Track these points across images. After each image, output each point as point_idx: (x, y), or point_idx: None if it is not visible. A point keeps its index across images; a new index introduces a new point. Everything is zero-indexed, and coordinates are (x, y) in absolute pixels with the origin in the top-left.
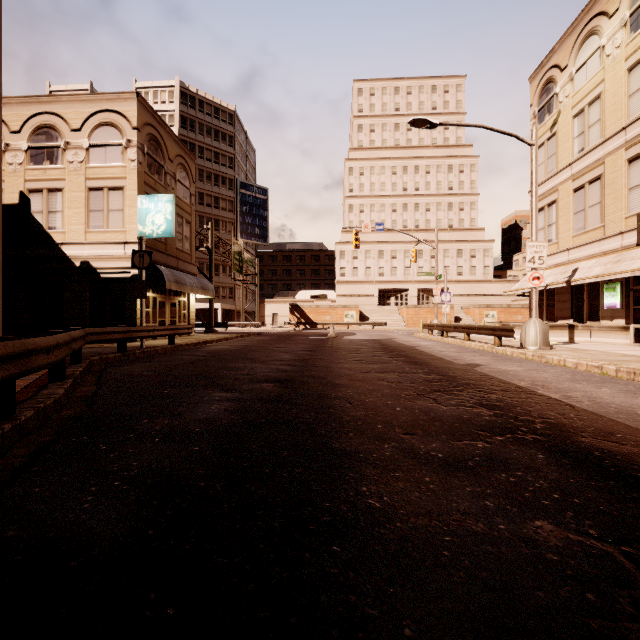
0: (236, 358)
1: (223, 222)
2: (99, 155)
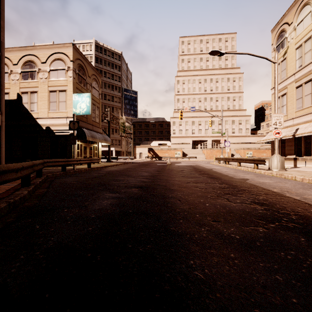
0: (120, 174)
1: (115, 108)
2: (54, 74)
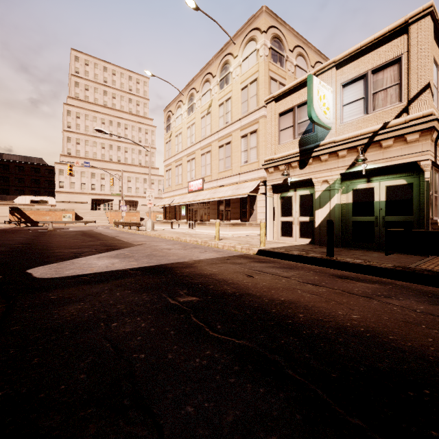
0: None
1: None
2: None
